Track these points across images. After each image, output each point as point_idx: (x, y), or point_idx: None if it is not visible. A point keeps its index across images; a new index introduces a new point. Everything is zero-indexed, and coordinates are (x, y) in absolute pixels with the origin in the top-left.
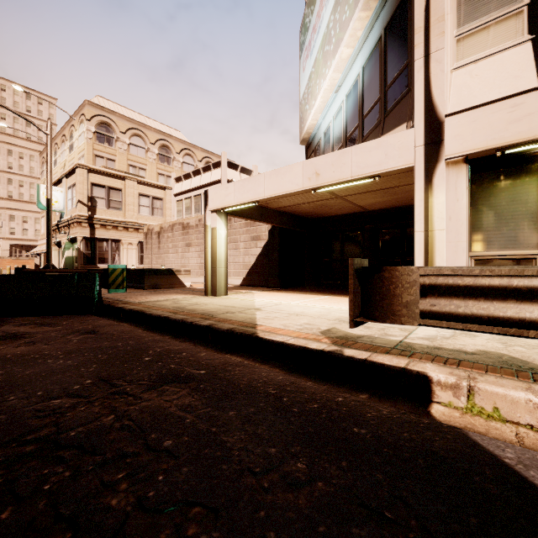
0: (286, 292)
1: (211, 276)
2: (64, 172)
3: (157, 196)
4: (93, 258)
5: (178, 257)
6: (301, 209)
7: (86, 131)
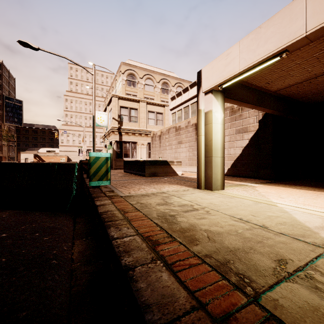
0: (294, 187)
1: (205, 166)
2: (107, 102)
3: (159, 111)
4: (121, 154)
5: (172, 152)
6: (309, 88)
7: (121, 80)
